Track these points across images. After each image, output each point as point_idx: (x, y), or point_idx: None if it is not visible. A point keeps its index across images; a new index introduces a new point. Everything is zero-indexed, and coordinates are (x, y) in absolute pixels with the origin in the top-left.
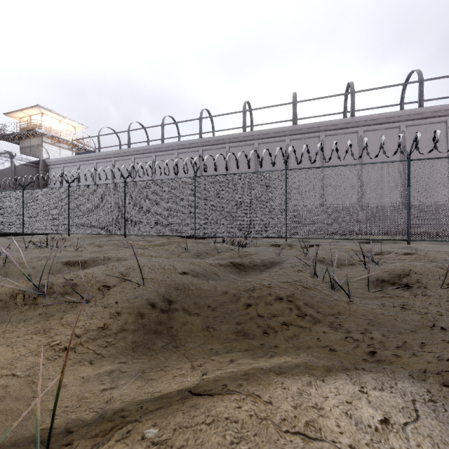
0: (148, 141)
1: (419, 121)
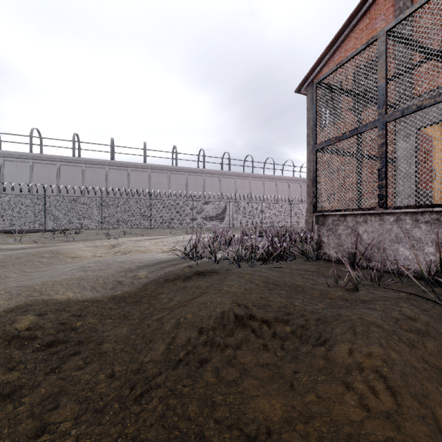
0: None
1: (176, 172)
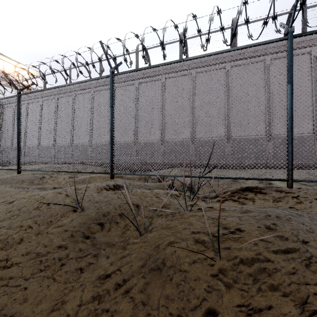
0: None
1: None
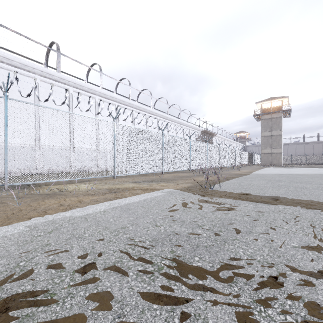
0: None
1: None
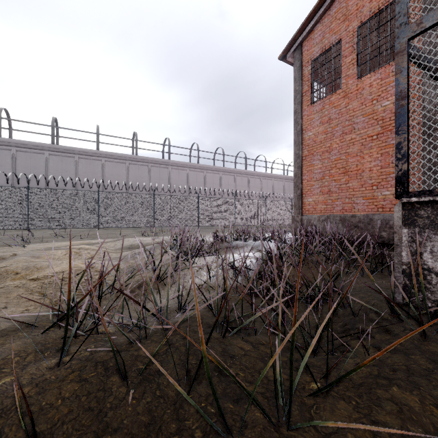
0: None
1: (136, 162)
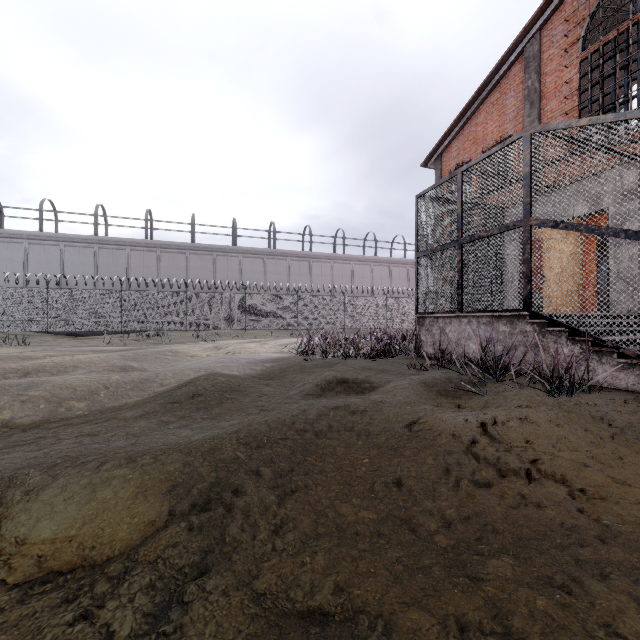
0: (2, 216)
1: (274, 257)
